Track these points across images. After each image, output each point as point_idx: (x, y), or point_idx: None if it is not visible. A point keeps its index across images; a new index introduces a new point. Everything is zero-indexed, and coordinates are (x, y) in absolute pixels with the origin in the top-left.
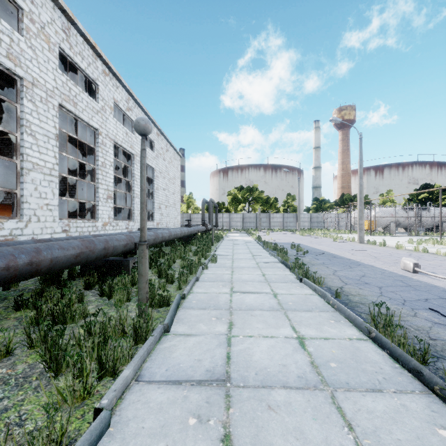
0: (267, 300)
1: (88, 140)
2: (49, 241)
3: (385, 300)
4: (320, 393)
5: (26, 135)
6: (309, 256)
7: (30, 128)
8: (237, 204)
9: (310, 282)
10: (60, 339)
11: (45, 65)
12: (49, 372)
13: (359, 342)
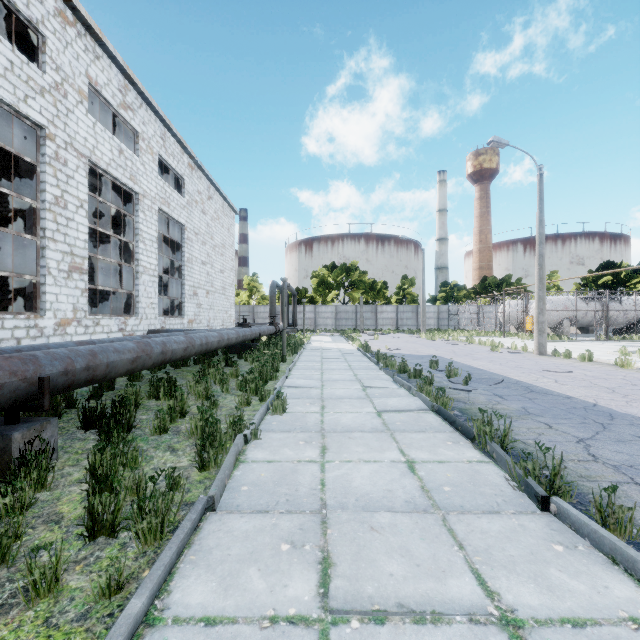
0: None
1: (29, 152)
2: None
3: None
4: None
5: None
6: (477, 387)
7: None
8: (327, 291)
9: (605, 533)
10: None
11: None
12: None
13: None
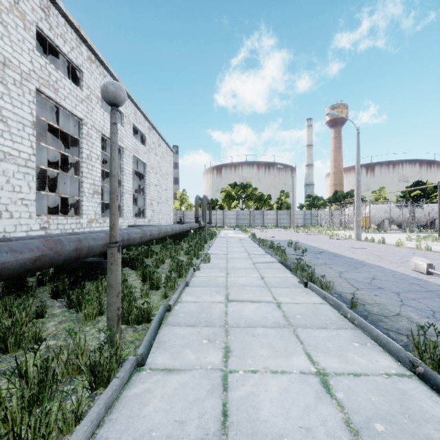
0: (270, 312)
1: (73, 131)
2: (7, 241)
3: (411, 311)
4: None
5: None
6: (308, 254)
7: (0, 113)
8: (231, 201)
9: (318, 288)
10: None
11: (19, 45)
12: None
13: (403, 381)
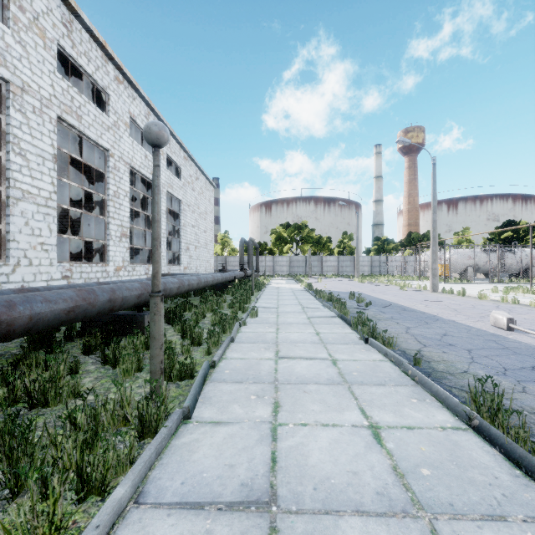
0: (325, 369)
1: (97, 164)
2: (35, 291)
3: (480, 369)
4: (414, 523)
5: (14, 155)
6: (372, 308)
7: (19, 146)
8: (283, 245)
9: (379, 344)
10: (36, 431)
11: (39, 67)
12: (7, 488)
13: (457, 433)
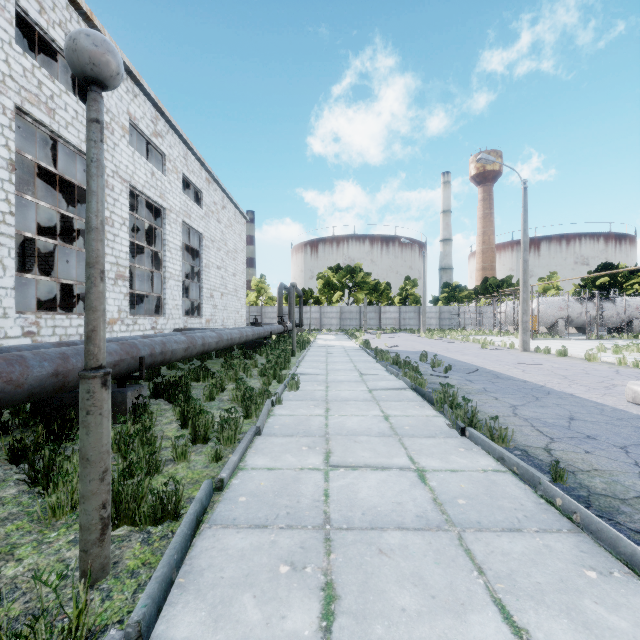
0: (409, 492)
1: (83, 180)
2: None
3: None
4: None
5: None
6: (454, 375)
7: None
8: (332, 292)
9: (486, 440)
10: None
11: None
12: None
13: None
